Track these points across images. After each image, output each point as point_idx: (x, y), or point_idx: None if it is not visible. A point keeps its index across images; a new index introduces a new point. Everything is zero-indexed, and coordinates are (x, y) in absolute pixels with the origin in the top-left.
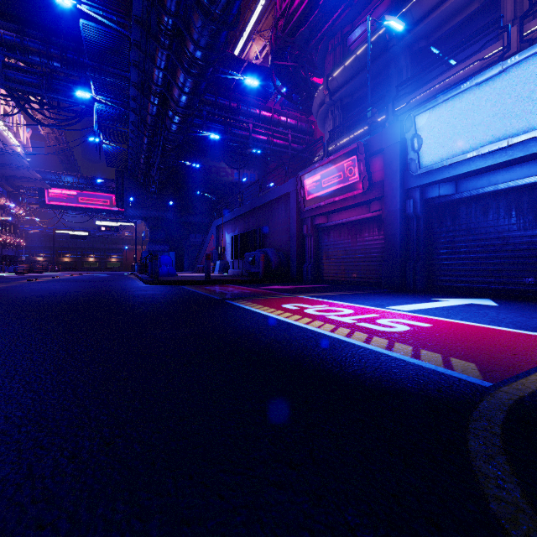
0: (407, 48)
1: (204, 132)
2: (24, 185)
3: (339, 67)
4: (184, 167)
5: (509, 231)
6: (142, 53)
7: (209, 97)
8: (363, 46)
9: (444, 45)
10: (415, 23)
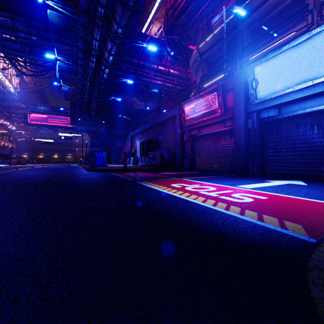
0: (247, 26)
1: (123, 79)
2: (15, 112)
3: (205, 39)
4: (111, 100)
5: (313, 138)
6: (85, 30)
7: (126, 58)
8: (220, 26)
9: (270, 25)
10: (252, 11)
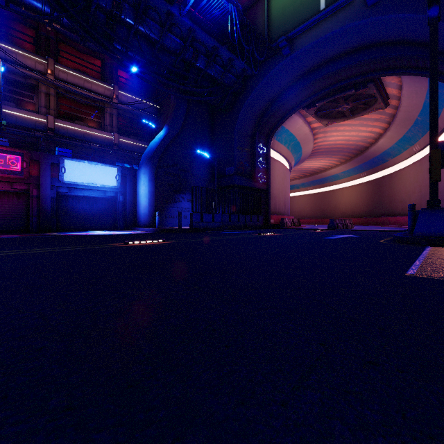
0: None
1: None
2: None
3: None
4: None
5: (87, 209)
6: None
7: None
8: None
9: None
10: None
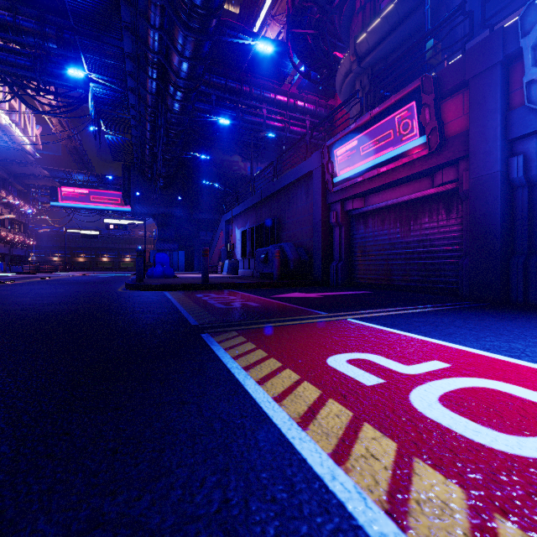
0: None
1: (212, 116)
2: (34, 184)
3: (370, 24)
4: (194, 161)
5: None
6: (132, 8)
7: (218, 80)
8: None
9: None
10: None
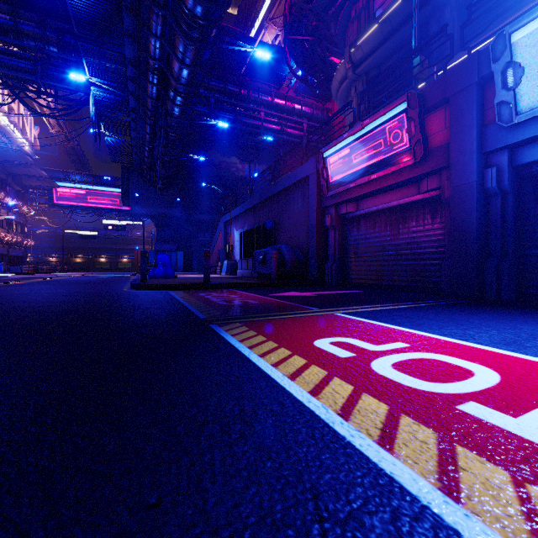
0: None
1: (211, 119)
2: (32, 184)
3: (364, 33)
4: (192, 162)
5: None
6: (134, 17)
7: (217, 84)
8: (396, 3)
9: None
10: None
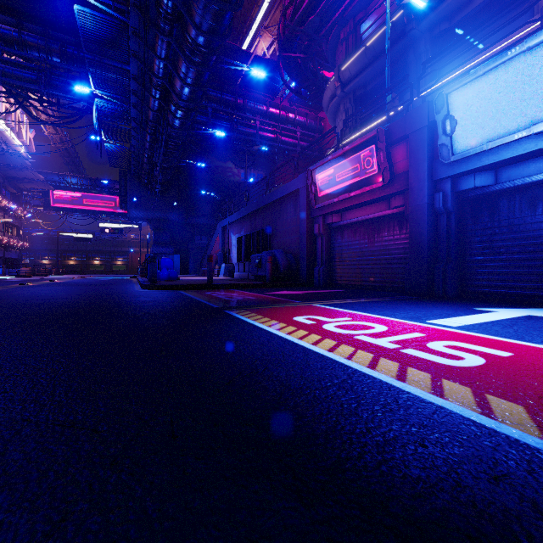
0: (427, 31)
1: (209, 129)
2: (28, 187)
3: (352, 56)
4: (189, 167)
5: None
6: (141, 41)
7: (214, 93)
8: (378, 32)
9: (469, 27)
10: (437, 4)
